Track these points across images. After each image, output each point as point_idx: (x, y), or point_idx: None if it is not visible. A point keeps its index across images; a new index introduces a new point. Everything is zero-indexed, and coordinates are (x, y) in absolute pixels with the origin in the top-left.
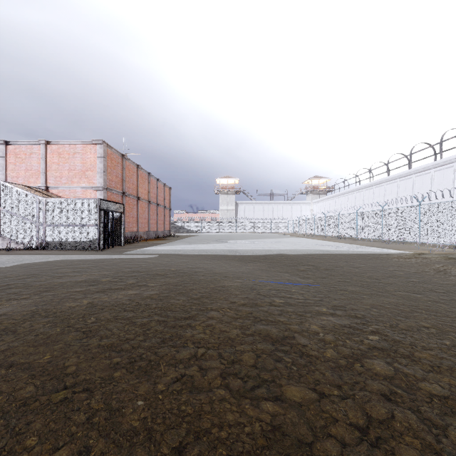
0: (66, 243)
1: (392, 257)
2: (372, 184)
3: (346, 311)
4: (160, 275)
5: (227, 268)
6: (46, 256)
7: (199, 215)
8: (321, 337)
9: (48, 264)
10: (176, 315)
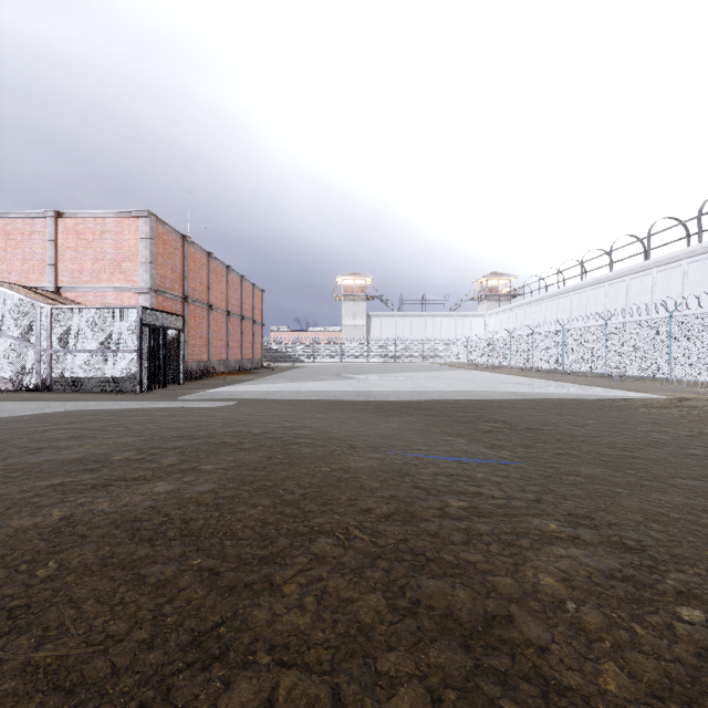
0: (86, 380)
1: (635, 406)
2: (586, 284)
3: (598, 528)
4: (229, 445)
5: (354, 428)
6: (44, 405)
7: (310, 334)
8: (572, 614)
9: (37, 421)
10: (242, 552)
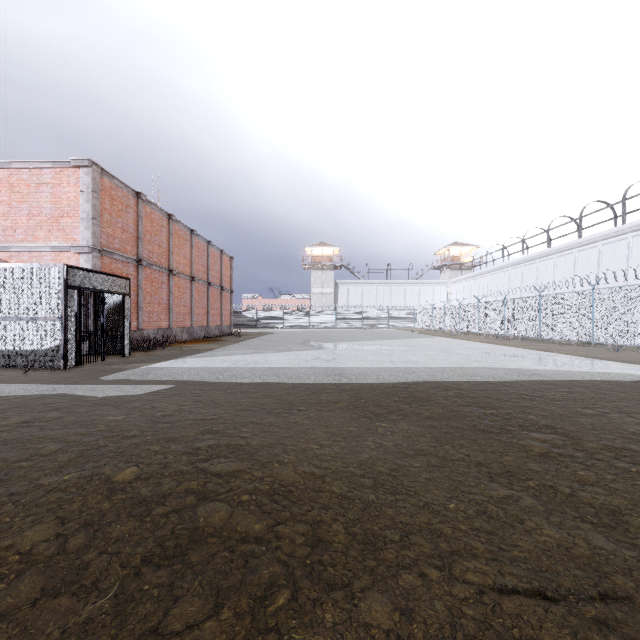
0: None
1: None
2: (553, 251)
3: None
4: None
5: (322, 451)
6: None
7: (280, 301)
8: None
9: None
10: None
